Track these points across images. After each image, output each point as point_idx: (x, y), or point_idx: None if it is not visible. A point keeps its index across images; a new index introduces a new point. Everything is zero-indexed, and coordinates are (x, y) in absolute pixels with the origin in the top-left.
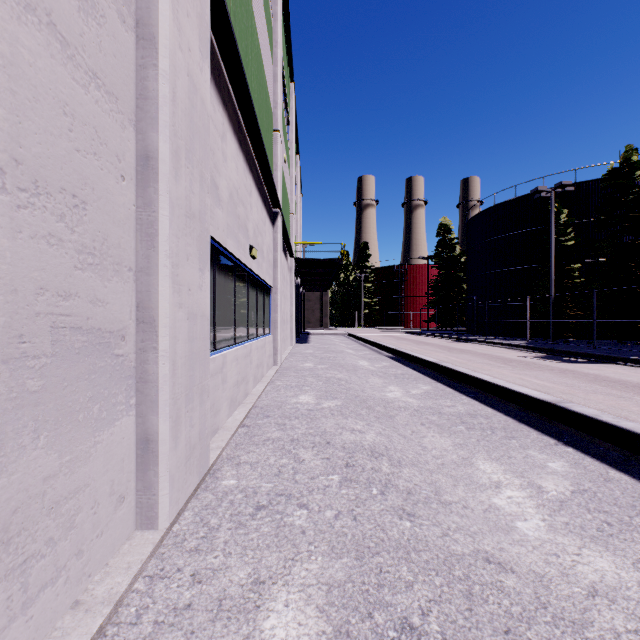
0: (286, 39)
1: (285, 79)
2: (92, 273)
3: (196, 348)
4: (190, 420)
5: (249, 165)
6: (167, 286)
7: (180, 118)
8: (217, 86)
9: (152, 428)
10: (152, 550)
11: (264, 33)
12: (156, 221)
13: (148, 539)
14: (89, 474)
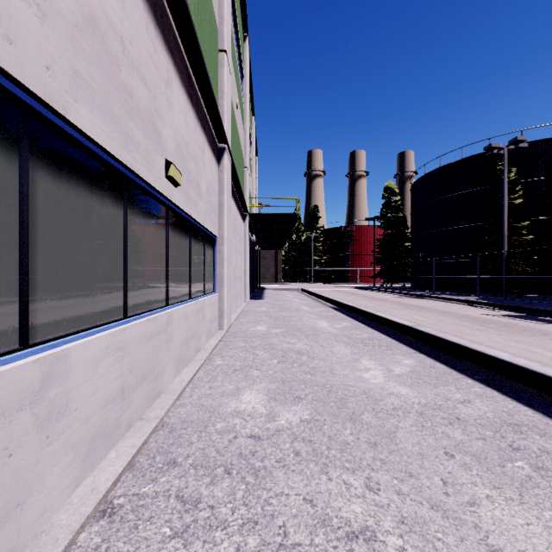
0: None
1: (237, 21)
2: None
3: None
4: None
5: (164, 36)
6: None
7: None
8: None
9: None
10: None
11: None
12: None
13: None
14: None
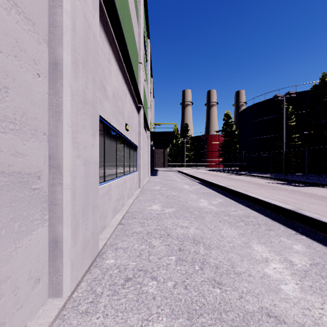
0: (145, 16)
1: (145, 37)
2: (13, 135)
3: (90, 182)
4: (85, 226)
5: (125, 79)
6: (69, 144)
7: (78, 41)
8: (105, 32)
9: (59, 234)
10: (57, 314)
11: (133, 9)
12: (61, 104)
13: (55, 305)
14: (10, 269)
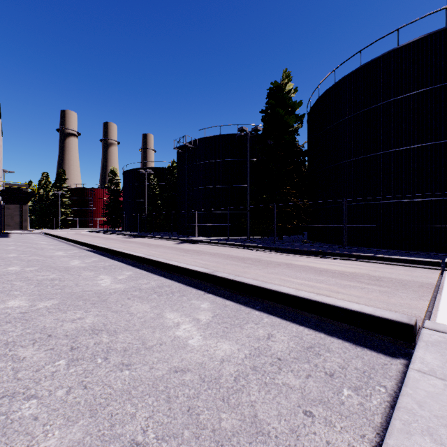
0: None
1: None
2: None
3: None
4: None
5: None
6: None
7: None
8: None
9: None
10: None
11: None
12: None
13: None
14: None
